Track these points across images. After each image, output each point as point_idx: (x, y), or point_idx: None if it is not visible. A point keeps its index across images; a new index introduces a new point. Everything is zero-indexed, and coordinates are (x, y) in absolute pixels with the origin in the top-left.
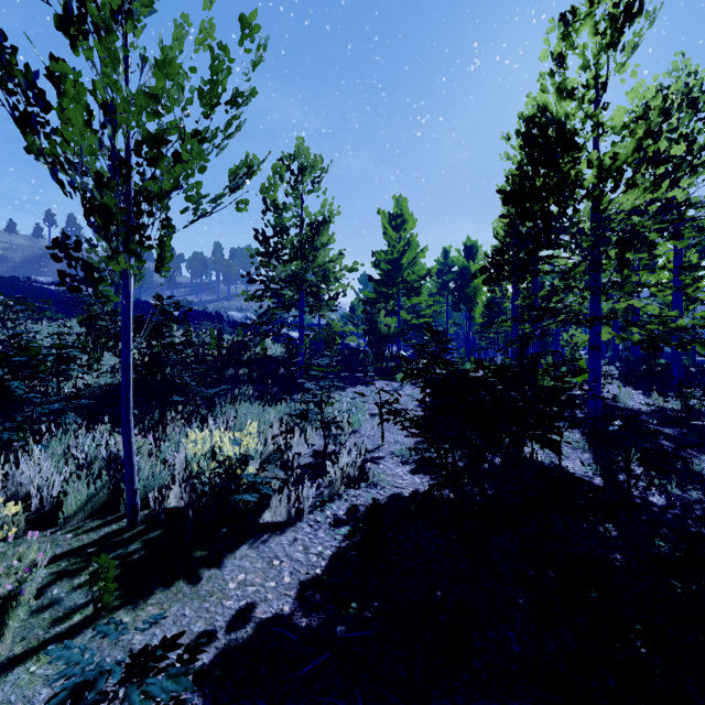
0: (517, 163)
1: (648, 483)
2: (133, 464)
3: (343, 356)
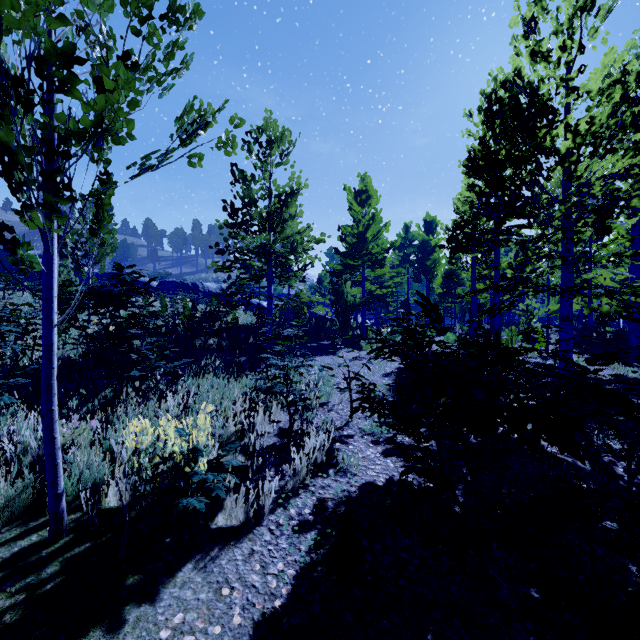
0: (479, 138)
1: (636, 464)
2: (57, 463)
3: (311, 324)
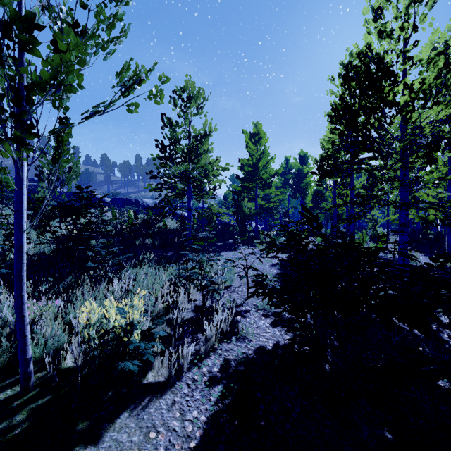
0: (339, 96)
1: None
2: (26, 335)
3: (219, 229)
